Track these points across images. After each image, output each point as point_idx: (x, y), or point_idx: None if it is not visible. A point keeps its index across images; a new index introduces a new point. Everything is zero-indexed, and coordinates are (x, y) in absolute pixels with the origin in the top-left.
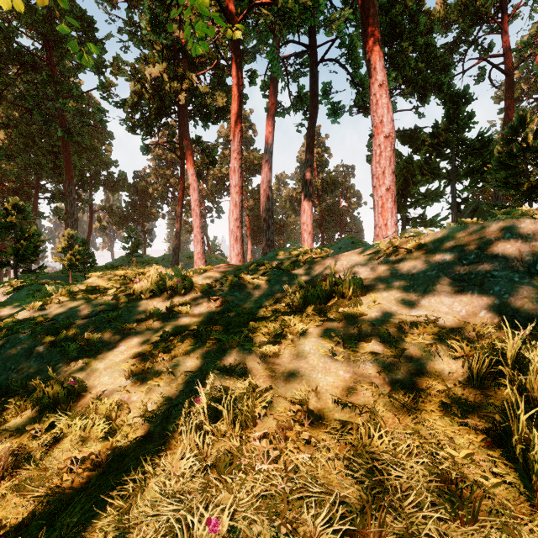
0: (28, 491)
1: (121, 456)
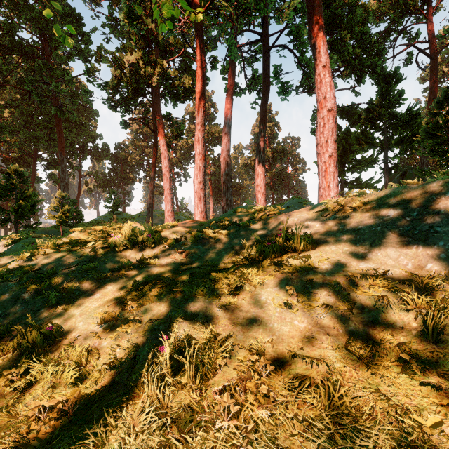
0: None
1: (87, 404)
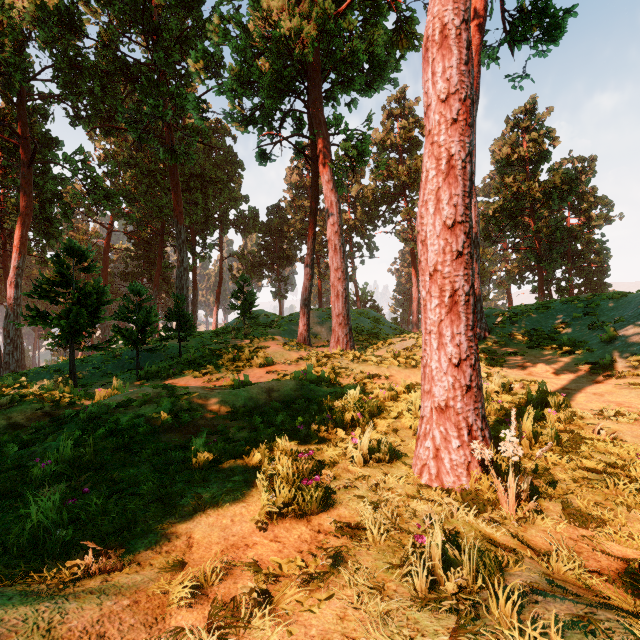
0: None
1: None
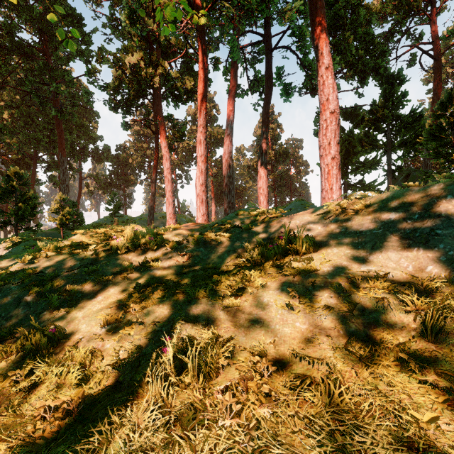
0: (2, 439)
1: (92, 404)
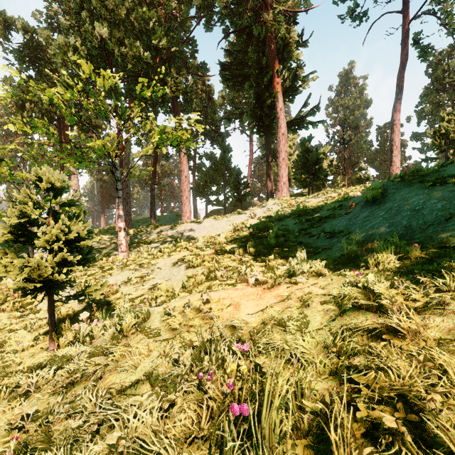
0: None
1: None
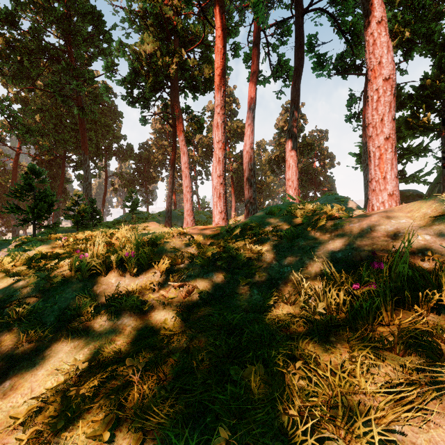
0: None
1: None
